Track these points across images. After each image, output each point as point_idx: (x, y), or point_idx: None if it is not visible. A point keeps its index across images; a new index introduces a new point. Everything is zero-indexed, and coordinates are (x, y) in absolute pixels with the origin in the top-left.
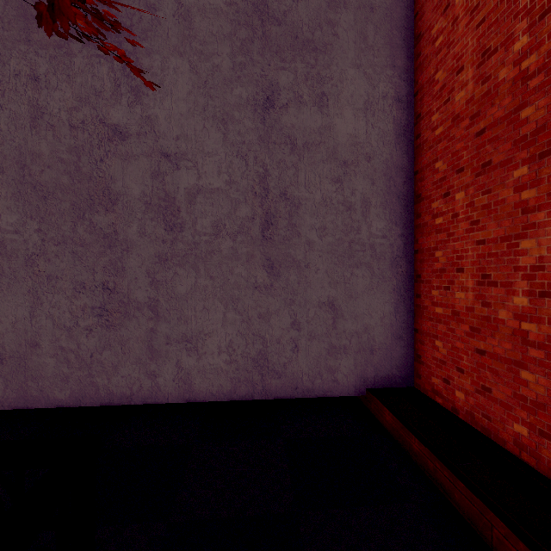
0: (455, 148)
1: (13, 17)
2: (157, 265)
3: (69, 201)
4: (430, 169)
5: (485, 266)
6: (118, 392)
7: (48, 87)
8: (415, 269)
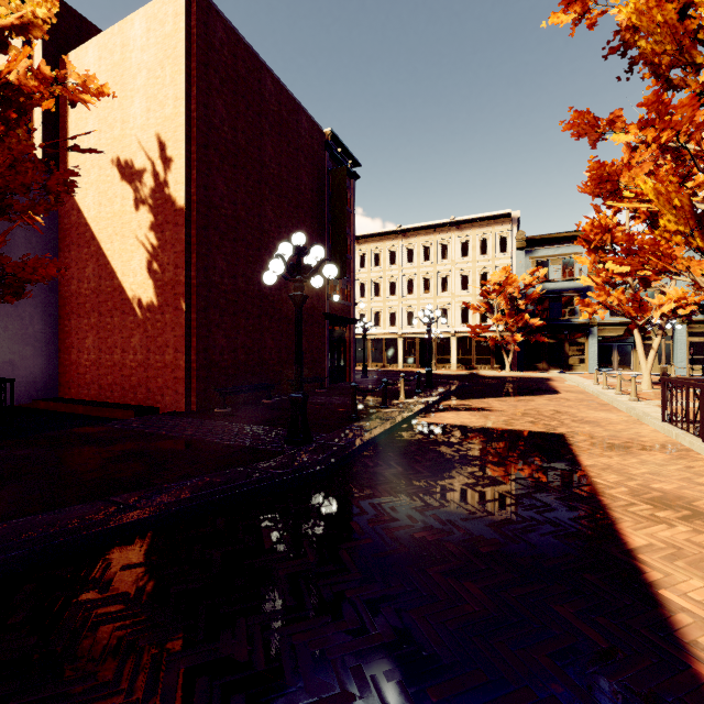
0: (72, 304)
1: None
2: None
3: None
4: (64, 307)
5: (80, 346)
6: None
7: None
8: (59, 347)
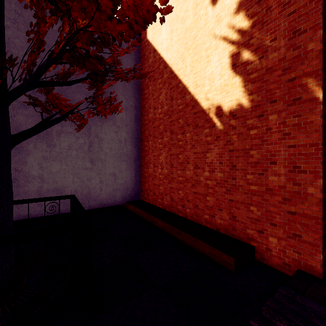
0: (149, 129)
1: None
2: (43, 160)
3: None
4: (144, 132)
5: (155, 162)
6: (23, 213)
7: None
8: (141, 162)
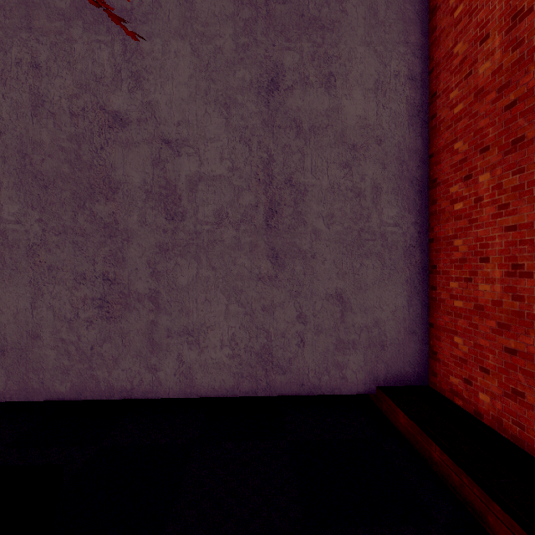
0: (478, 125)
1: (14, 5)
2: (157, 255)
3: (69, 191)
4: (447, 150)
5: (517, 255)
6: (118, 385)
7: (49, 74)
8: (430, 259)
